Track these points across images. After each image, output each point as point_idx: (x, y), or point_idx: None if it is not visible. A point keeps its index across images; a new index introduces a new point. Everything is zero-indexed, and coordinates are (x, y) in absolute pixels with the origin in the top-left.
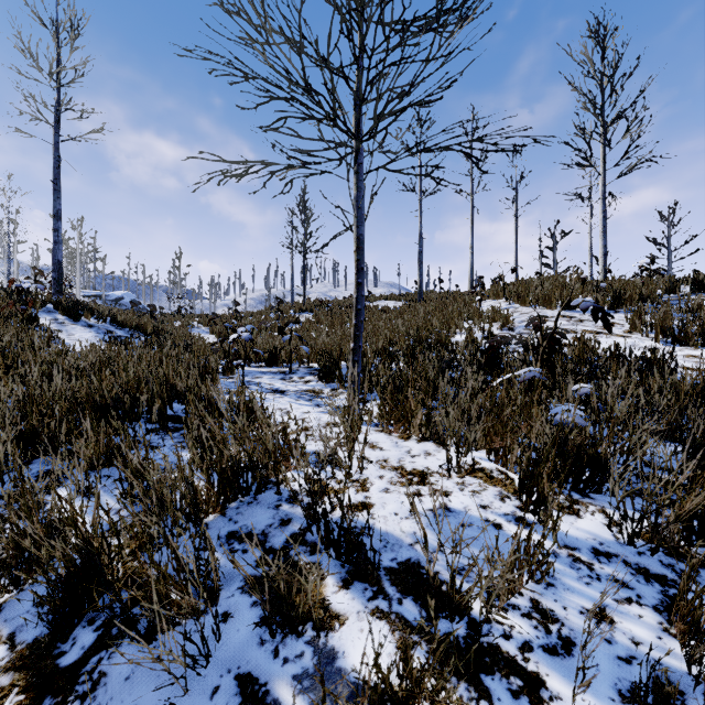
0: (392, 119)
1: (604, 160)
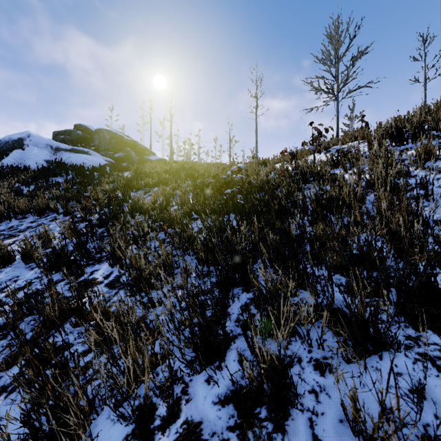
0: (340, 90)
1: None
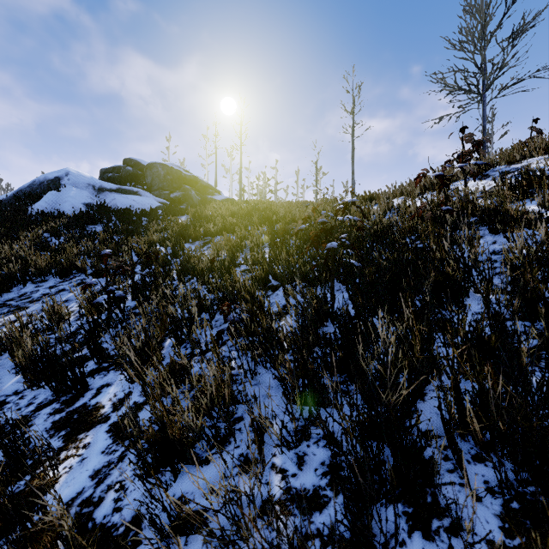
0: (490, 85)
1: None
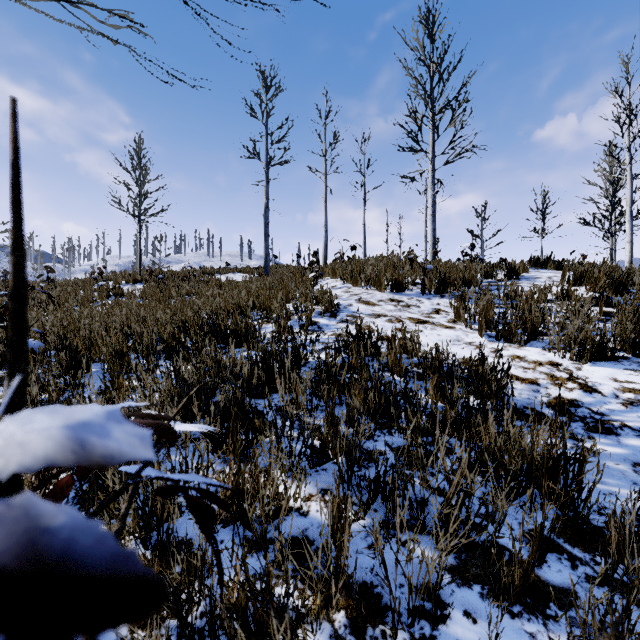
0: None
1: (433, 146)
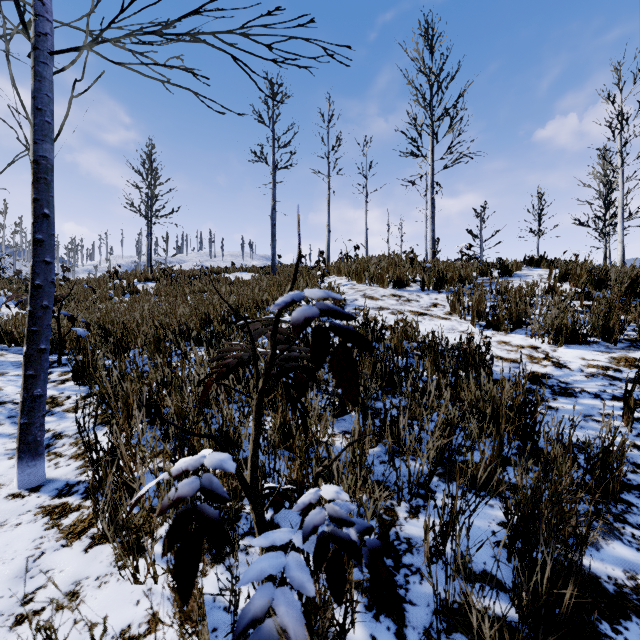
0: None
1: (432, 151)
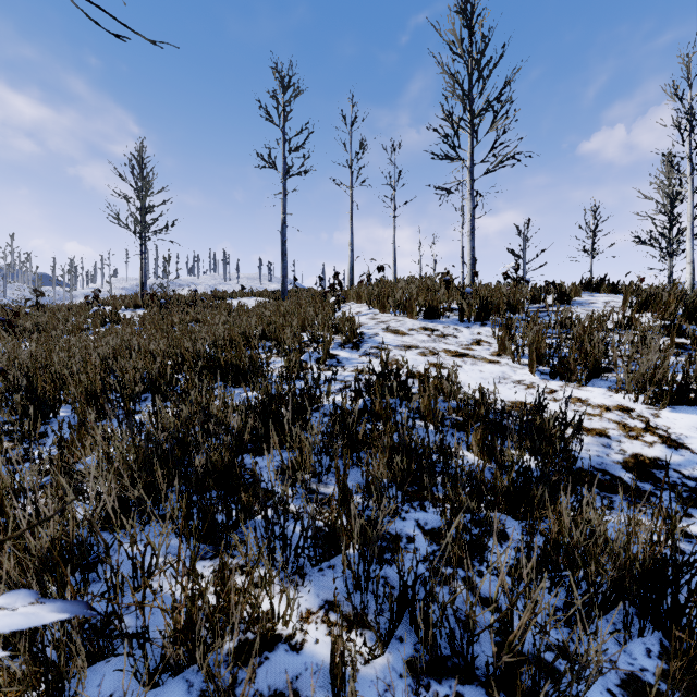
0: None
1: (472, 153)
